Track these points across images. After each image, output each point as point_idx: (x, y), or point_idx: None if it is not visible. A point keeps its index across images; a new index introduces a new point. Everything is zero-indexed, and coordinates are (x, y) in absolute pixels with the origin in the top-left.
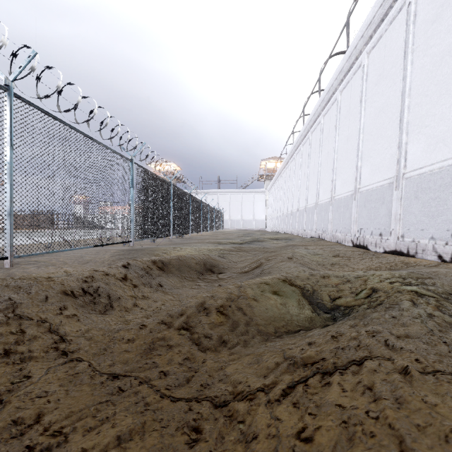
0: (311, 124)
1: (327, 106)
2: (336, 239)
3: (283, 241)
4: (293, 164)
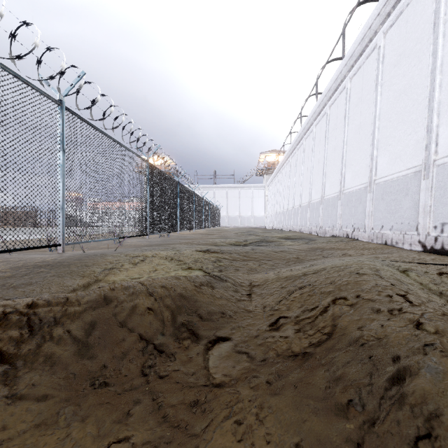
0: (330, 95)
1: (357, 62)
2: (383, 239)
3: (300, 241)
4: (301, 150)
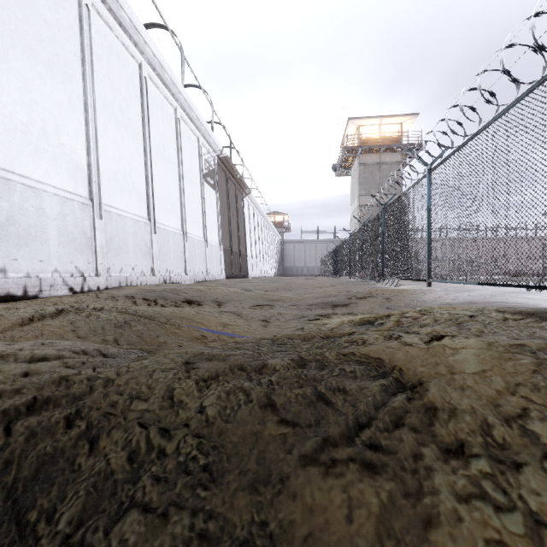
0: None
1: None
2: None
3: None
4: None
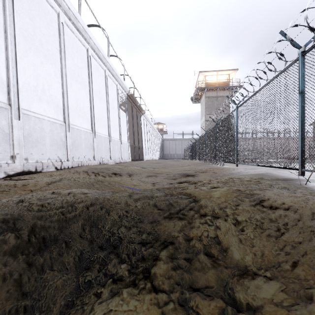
0: None
1: None
2: None
3: None
4: None
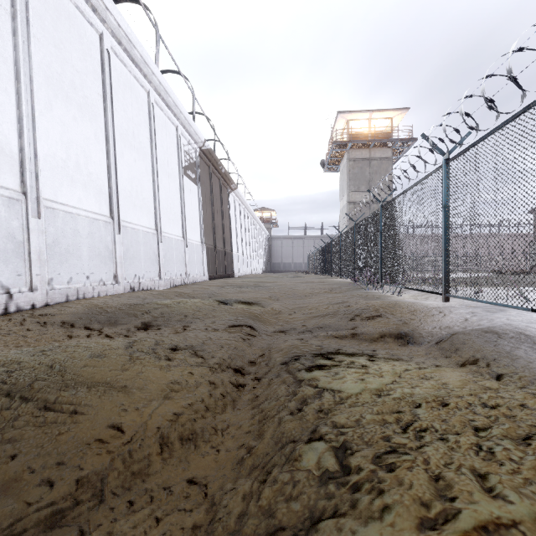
0: None
1: None
2: None
3: None
4: None
